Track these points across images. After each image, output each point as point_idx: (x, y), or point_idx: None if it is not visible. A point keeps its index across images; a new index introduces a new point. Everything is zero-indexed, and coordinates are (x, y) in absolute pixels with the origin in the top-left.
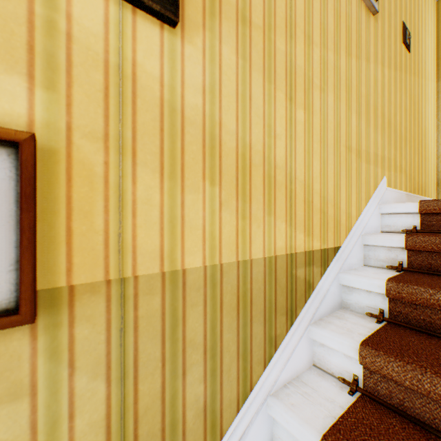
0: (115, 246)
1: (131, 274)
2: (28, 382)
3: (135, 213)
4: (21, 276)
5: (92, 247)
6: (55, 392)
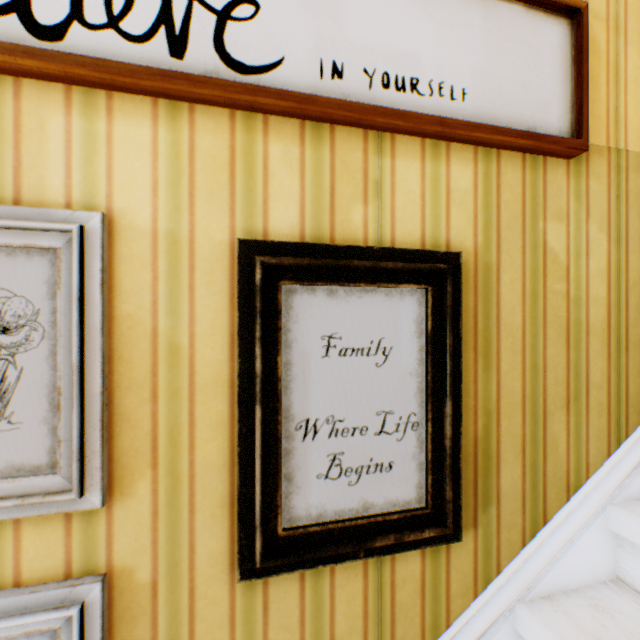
0: (611, 118)
1: (622, 148)
2: (564, 212)
3: (625, 91)
4: (581, 112)
5: (598, 115)
6: (577, 229)
